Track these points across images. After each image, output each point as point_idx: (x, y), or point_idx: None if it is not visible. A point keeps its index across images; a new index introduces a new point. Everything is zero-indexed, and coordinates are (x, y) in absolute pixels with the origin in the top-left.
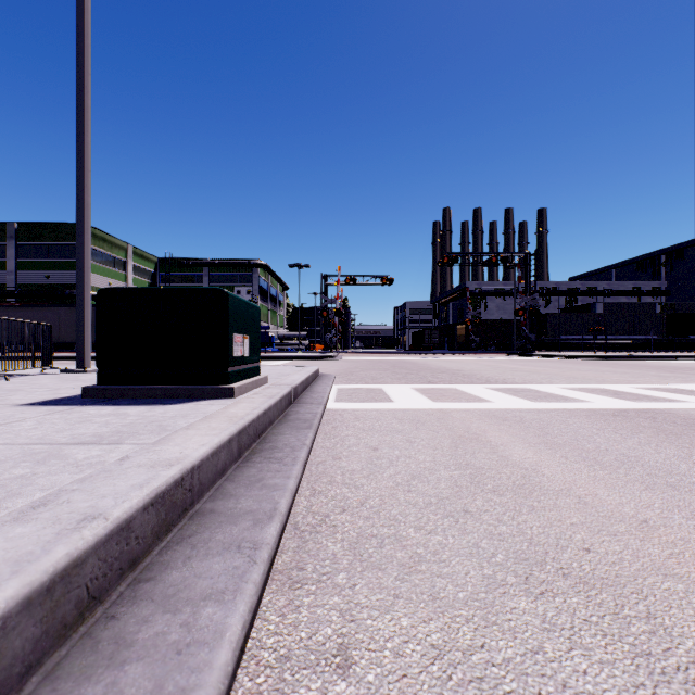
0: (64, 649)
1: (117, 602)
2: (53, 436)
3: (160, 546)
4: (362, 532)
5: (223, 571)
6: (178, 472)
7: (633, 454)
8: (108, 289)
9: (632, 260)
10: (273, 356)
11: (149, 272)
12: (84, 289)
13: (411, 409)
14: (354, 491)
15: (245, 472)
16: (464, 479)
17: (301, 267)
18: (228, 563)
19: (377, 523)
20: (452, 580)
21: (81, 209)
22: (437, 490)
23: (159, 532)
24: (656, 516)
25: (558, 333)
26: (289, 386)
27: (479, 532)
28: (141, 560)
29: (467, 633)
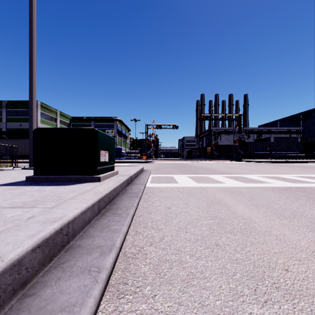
0: None
1: (7, 313)
2: (1, 202)
3: (44, 270)
4: (160, 258)
5: (77, 289)
6: (58, 226)
7: (299, 211)
8: (38, 128)
9: (287, 117)
10: (123, 161)
11: (67, 123)
12: (32, 130)
13: (186, 187)
14: (157, 232)
15: (101, 222)
16: (214, 225)
17: (136, 121)
18: (81, 282)
19: (169, 252)
20: (212, 291)
21: (31, 92)
22: (201, 231)
23: (44, 262)
24: None
25: (253, 151)
26: (128, 175)
27: (225, 258)
28: (30, 281)
29: None
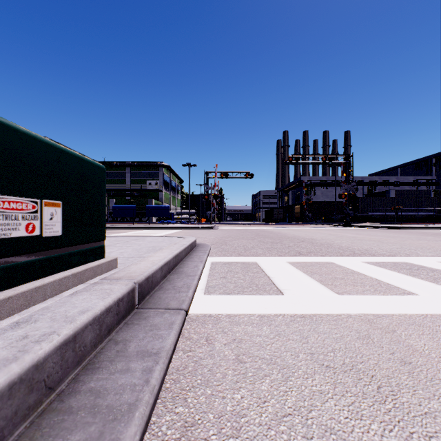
0: None
1: None
2: None
3: None
4: None
5: None
6: None
7: None
8: None
9: (412, 162)
10: (168, 227)
11: None
12: None
13: (321, 319)
14: None
15: None
16: None
17: (190, 166)
18: None
19: None
20: None
21: None
22: None
23: None
24: None
25: (366, 211)
26: (131, 280)
27: None
28: None
29: None
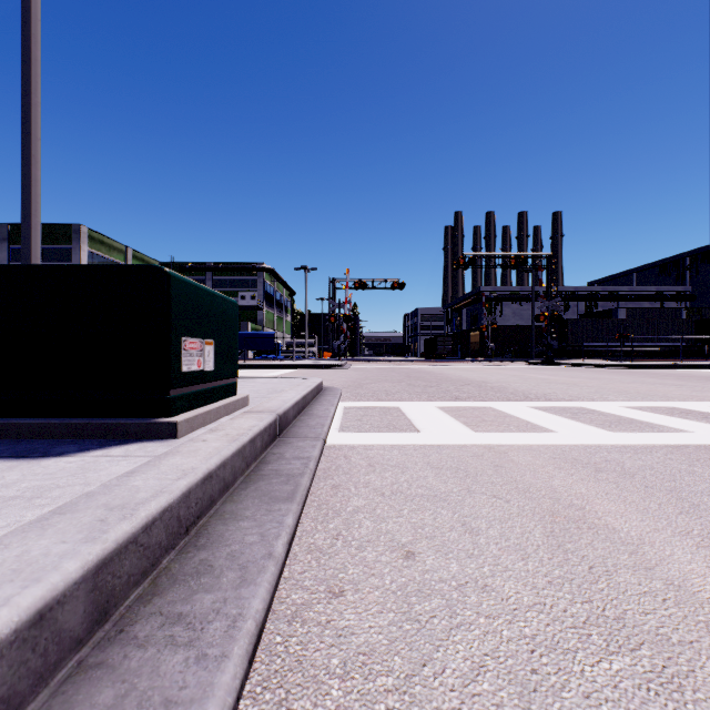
0: None
1: None
2: None
3: None
4: None
5: None
6: None
7: None
8: None
9: (655, 263)
10: (275, 365)
11: None
12: None
13: (447, 446)
14: None
15: None
16: (659, 706)
17: (307, 271)
18: None
19: None
20: None
21: (28, 185)
22: None
23: None
24: None
25: (580, 340)
26: (273, 412)
27: None
28: None
29: None
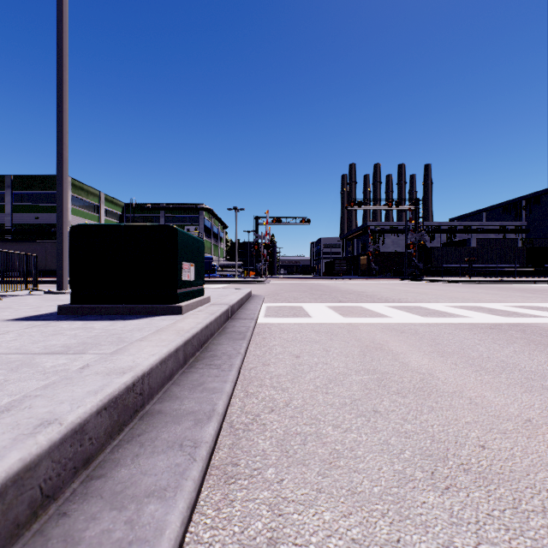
0: (16, 547)
1: (70, 498)
2: (29, 346)
3: (112, 445)
4: (287, 430)
5: (166, 468)
6: (130, 379)
7: (511, 361)
8: (79, 225)
9: (499, 204)
10: (215, 281)
11: (117, 214)
12: (63, 227)
13: (325, 323)
14: (280, 393)
15: (189, 377)
16: (372, 382)
17: (237, 210)
18: (171, 460)
19: (300, 422)
20: (367, 475)
21: (61, 162)
22: (350, 392)
23: (111, 432)
24: (537, 415)
25: (441, 263)
26: (227, 304)
27: (388, 430)
28: (95, 458)
29: (383, 527)
